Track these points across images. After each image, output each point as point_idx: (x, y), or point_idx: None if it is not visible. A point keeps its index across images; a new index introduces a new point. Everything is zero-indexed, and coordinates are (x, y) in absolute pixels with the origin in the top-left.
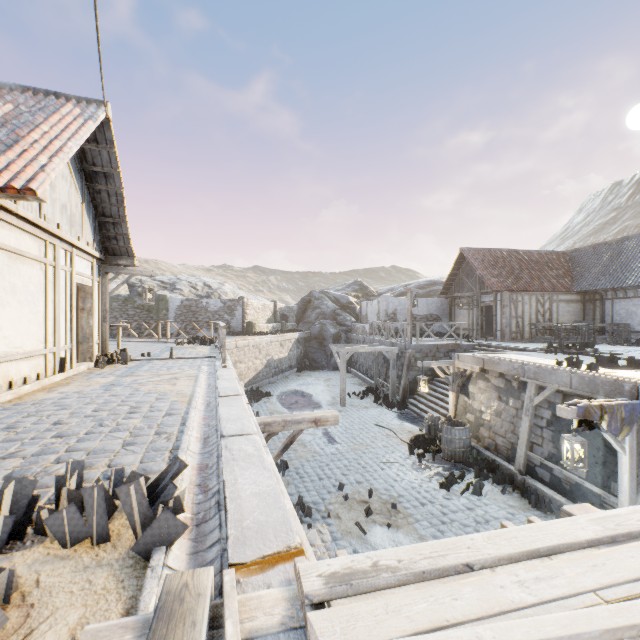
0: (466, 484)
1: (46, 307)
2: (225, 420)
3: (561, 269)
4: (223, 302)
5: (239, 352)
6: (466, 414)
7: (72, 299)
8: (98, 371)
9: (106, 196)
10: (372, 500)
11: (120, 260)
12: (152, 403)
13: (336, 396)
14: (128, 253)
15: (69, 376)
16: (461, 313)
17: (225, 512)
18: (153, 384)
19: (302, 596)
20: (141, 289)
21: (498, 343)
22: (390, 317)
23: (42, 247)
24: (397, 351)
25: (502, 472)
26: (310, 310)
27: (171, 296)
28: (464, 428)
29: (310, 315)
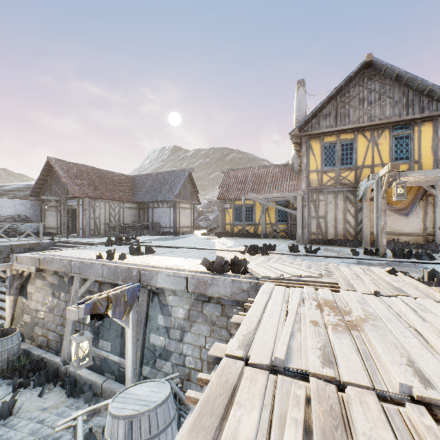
0: None
1: None
2: None
3: (128, 186)
4: None
5: None
6: (24, 316)
7: None
8: None
9: None
10: None
11: None
12: None
13: None
14: None
15: None
16: (51, 214)
17: None
18: None
19: None
20: None
21: (78, 239)
22: None
23: None
24: None
25: (48, 369)
26: None
27: None
28: (10, 336)
29: None
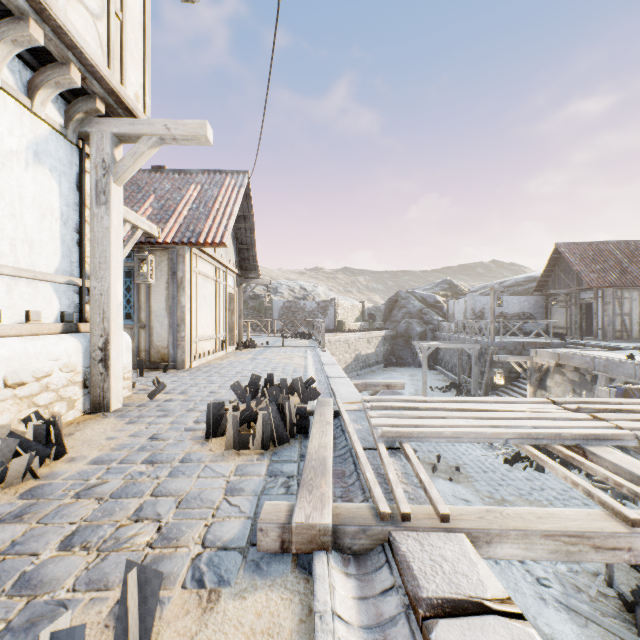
0: (529, 461)
1: (216, 308)
2: (329, 372)
3: None
4: (317, 303)
5: (331, 346)
6: None
7: (226, 303)
8: (240, 352)
9: (244, 231)
10: (439, 464)
11: (250, 274)
12: (283, 367)
13: (419, 389)
14: (255, 269)
15: (225, 354)
16: (558, 311)
17: (334, 394)
18: (278, 359)
19: (363, 403)
20: (252, 293)
21: (596, 342)
22: (477, 316)
23: (214, 271)
24: (479, 348)
25: None
26: (396, 309)
27: (275, 299)
28: None
29: (396, 314)
